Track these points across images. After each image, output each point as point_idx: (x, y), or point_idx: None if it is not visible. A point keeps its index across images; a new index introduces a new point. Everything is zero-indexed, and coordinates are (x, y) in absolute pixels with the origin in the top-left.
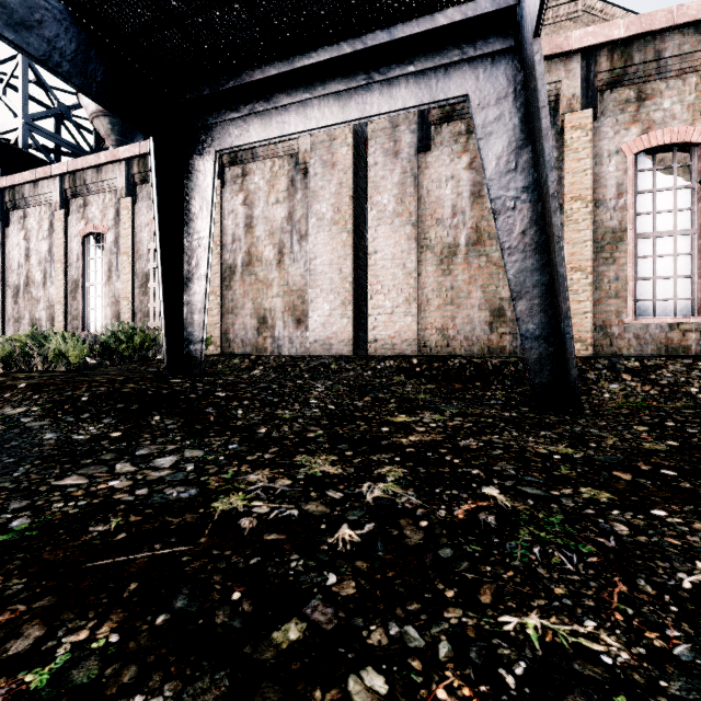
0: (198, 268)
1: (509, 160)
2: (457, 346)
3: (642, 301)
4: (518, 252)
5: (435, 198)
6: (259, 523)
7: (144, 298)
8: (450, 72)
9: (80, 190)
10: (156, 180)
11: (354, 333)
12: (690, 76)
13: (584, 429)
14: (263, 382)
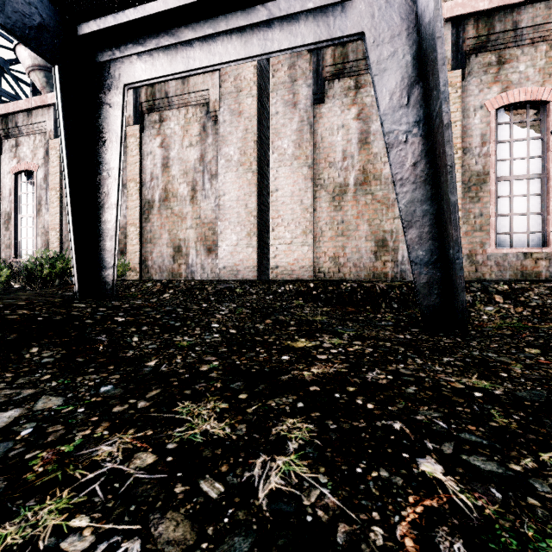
0: (109, 198)
1: (402, 95)
2: (347, 272)
3: (501, 234)
4: (409, 183)
5: (328, 144)
6: None
7: None
8: (347, 10)
9: (12, 131)
10: (62, 109)
11: (258, 260)
12: (541, 44)
13: (482, 354)
14: (169, 306)
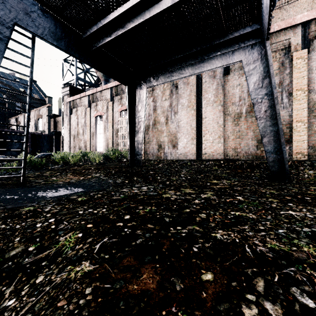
0: (140, 129)
1: (259, 84)
2: (241, 156)
3: None
4: (263, 119)
5: (231, 94)
6: (175, 198)
7: (116, 138)
8: (234, 53)
9: (95, 100)
10: (128, 100)
11: (196, 150)
12: None
13: (286, 187)
14: (163, 169)
